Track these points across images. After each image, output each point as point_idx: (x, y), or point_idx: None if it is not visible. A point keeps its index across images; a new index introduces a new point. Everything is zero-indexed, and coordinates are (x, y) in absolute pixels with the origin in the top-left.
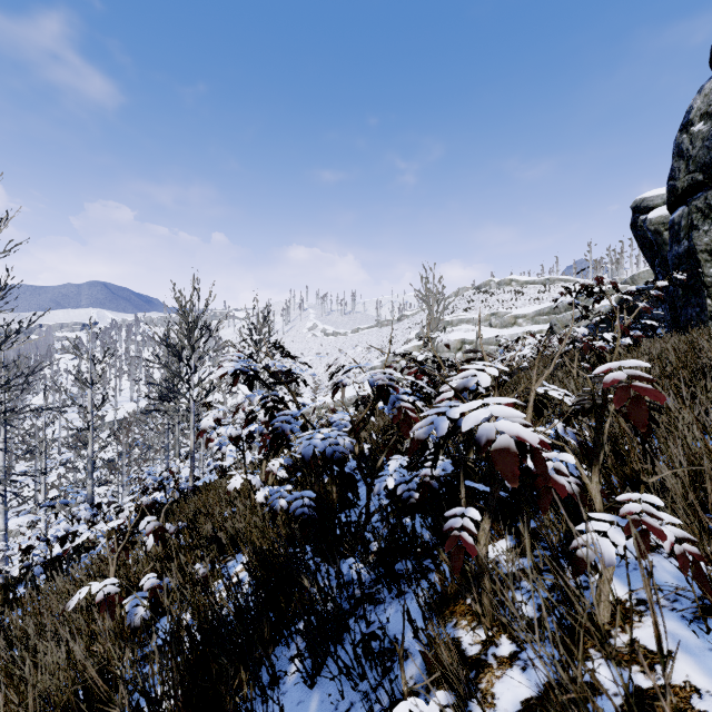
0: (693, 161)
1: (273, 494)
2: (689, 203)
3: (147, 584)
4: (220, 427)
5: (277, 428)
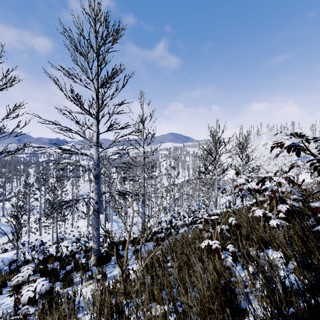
0: None
1: (280, 224)
2: None
3: (230, 249)
4: (247, 184)
5: None
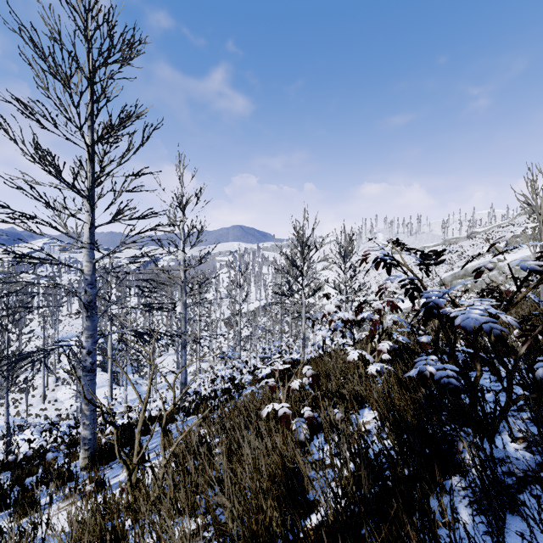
0: None
1: (382, 370)
2: None
3: (306, 413)
4: (339, 312)
5: (429, 303)
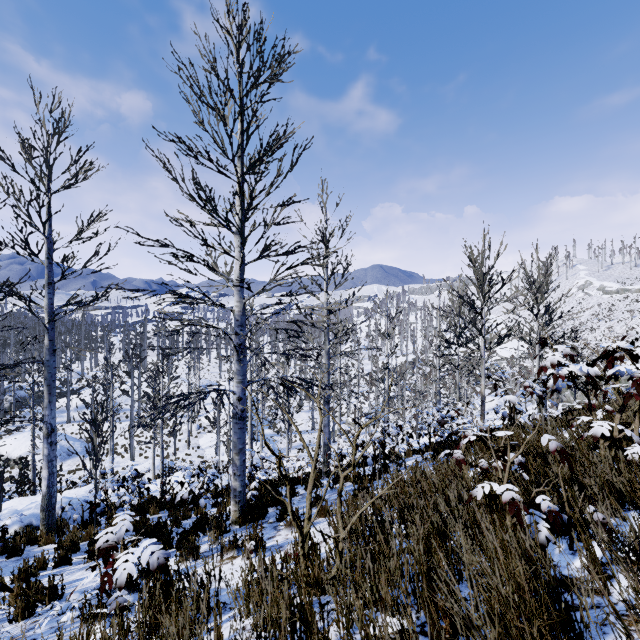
0: None
1: None
2: None
3: (543, 504)
4: (569, 364)
5: None
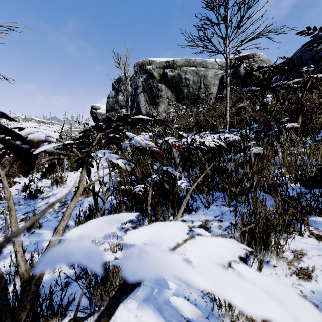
0: (110, 105)
1: None
2: (109, 113)
3: None
4: None
5: None
